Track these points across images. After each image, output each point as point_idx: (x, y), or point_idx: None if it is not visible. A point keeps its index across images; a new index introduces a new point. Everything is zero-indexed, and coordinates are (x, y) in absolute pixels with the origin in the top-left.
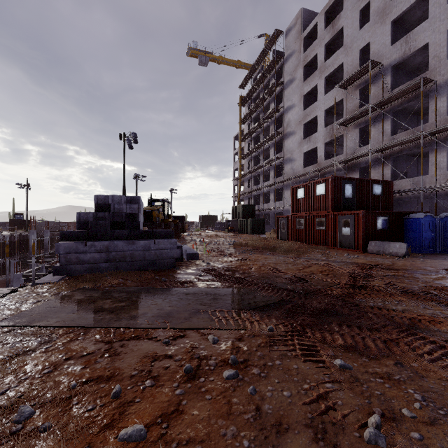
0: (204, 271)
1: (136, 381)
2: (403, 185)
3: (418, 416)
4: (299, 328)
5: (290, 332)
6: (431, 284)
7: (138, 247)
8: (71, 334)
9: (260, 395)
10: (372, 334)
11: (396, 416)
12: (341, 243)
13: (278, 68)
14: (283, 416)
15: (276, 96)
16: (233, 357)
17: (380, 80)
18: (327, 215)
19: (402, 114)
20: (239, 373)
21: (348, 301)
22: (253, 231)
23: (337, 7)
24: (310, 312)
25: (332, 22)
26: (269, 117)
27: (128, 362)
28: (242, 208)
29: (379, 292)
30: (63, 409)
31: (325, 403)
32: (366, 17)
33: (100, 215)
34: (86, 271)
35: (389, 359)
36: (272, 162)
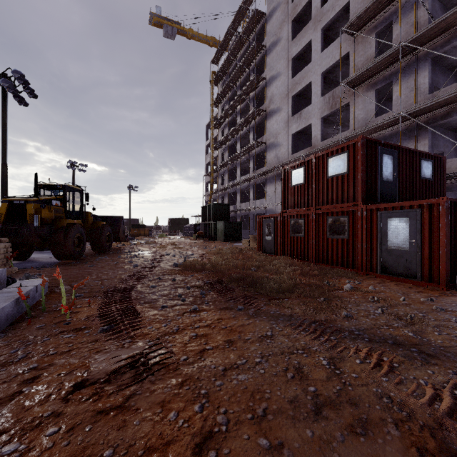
0: None
1: None
2: (452, 167)
3: None
4: None
5: None
6: None
7: None
8: None
9: None
10: None
11: None
12: (386, 265)
13: (259, 31)
14: None
15: (256, 67)
16: None
17: (410, 12)
18: (351, 212)
19: (439, 67)
20: None
21: None
22: (226, 237)
23: None
24: None
25: None
26: (247, 94)
27: None
28: (213, 208)
29: None
30: None
31: None
32: None
33: None
34: None
35: None
36: (251, 149)
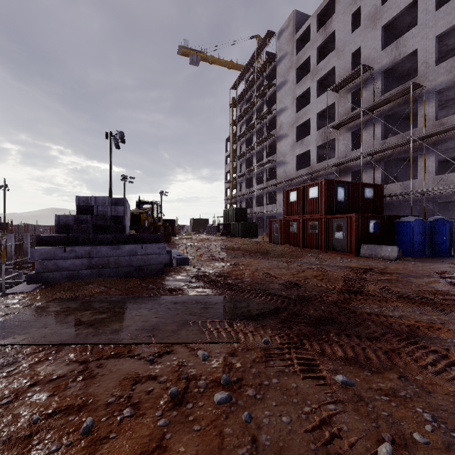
0: (195, 278)
1: (113, 410)
2: (393, 189)
3: (431, 441)
4: (297, 339)
5: (286, 344)
6: (424, 288)
7: (123, 252)
8: (40, 354)
9: (256, 423)
10: (372, 345)
11: (408, 442)
12: (334, 246)
13: (271, 70)
14: (282, 448)
15: (269, 98)
16: (225, 376)
17: (371, 84)
18: (320, 219)
19: (392, 119)
20: (232, 395)
21: (345, 307)
22: (245, 234)
23: (329, 10)
24: (307, 321)
25: (325, 25)
26: (261, 120)
27: (105, 387)
28: (234, 212)
29: (375, 298)
30: (19, 452)
31: (329, 429)
32: (357, 21)
33: (82, 218)
34: (65, 278)
35: (392, 372)
36: (265, 164)
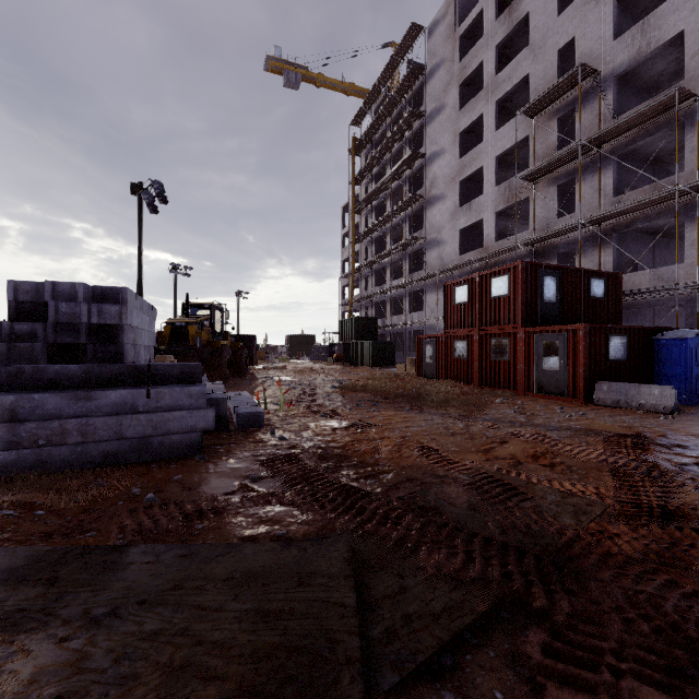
0: (267, 465)
1: None
2: (637, 281)
3: None
4: None
5: None
6: None
7: (102, 407)
8: None
9: None
10: None
11: None
12: (541, 385)
13: (417, 91)
14: None
15: (413, 137)
16: None
17: (594, 100)
18: (512, 334)
19: (631, 161)
20: None
21: (697, 594)
22: (374, 361)
23: None
24: None
25: (510, 6)
26: (400, 172)
27: None
28: (356, 324)
29: None
30: None
31: None
32: None
33: (22, 330)
34: None
35: None
36: (406, 246)
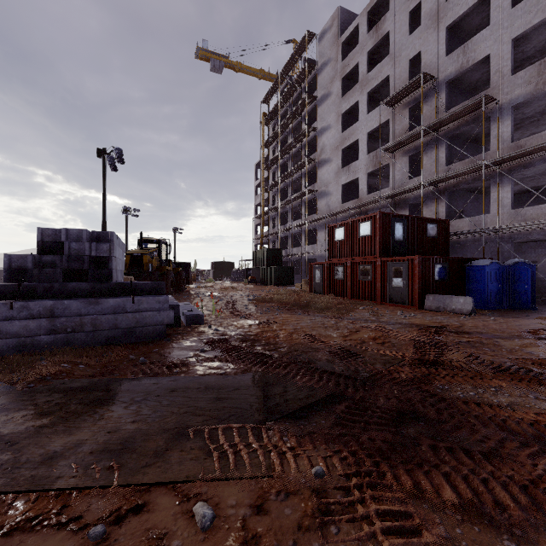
0: (209, 344)
1: None
2: (460, 225)
3: None
4: (370, 464)
5: (354, 475)
6: (520, 354)
7: (105, 309)
8: None
9: None
10: (497, 471)
11: None
12: (392, 297)
13: (311, 80)
14: None
15: (308, 114)
16: None
17: (433, 97)
18: (373, 262)
19: (458, 141)
20: None
21: (428, 391)
22: (279, 282)
23: (382, 8)
24: (378, 420)
25: (376, 25)
26: (299, 141)
27: None
28: (266, 253)
29: (464, 372)
30: None
31: None
32: (416, 22)
33: (46, 260)
34: (12, 349)
35: None
36: (303, 195)
